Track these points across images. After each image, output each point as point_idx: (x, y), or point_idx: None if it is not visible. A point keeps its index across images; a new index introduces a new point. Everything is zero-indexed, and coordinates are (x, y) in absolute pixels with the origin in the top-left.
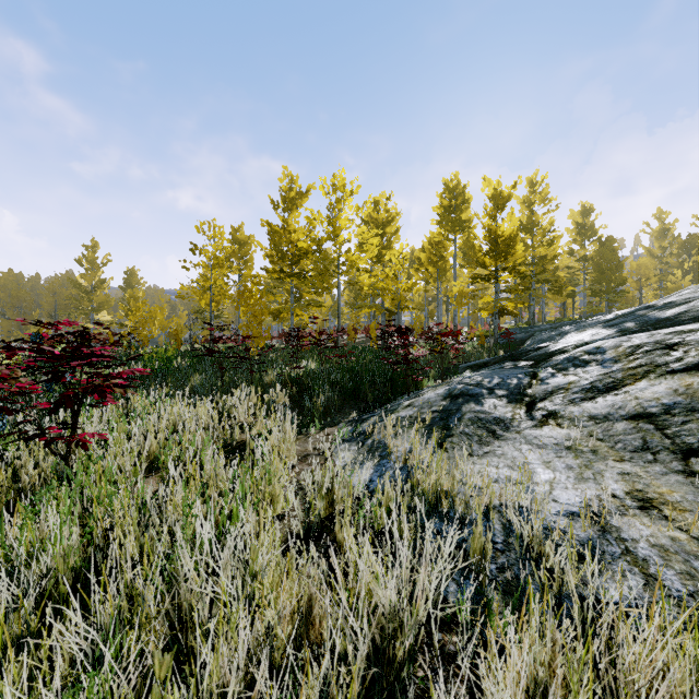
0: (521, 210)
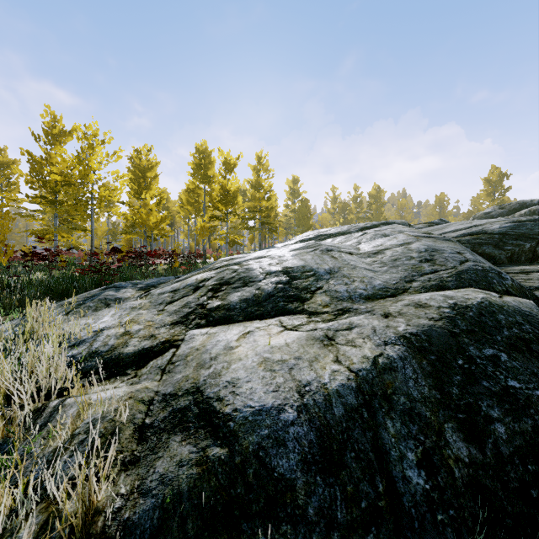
0: (253, 174)
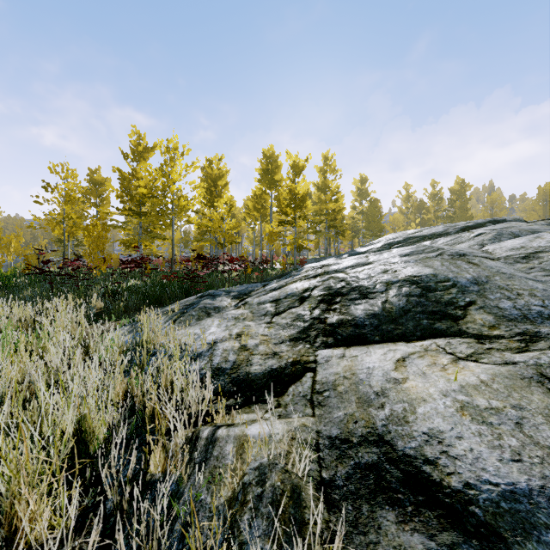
0: (319, 176)
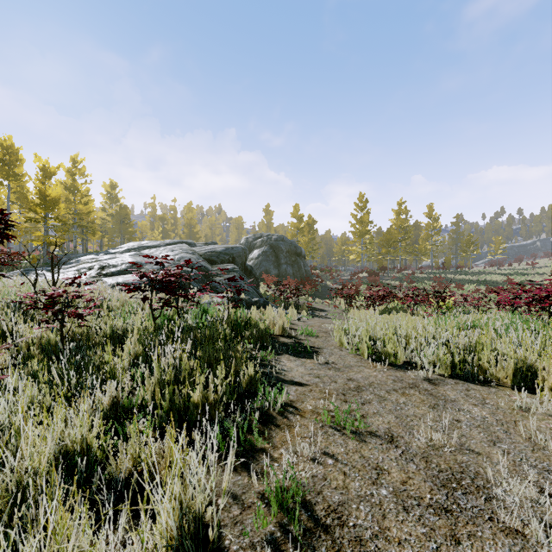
0: (67, 175)
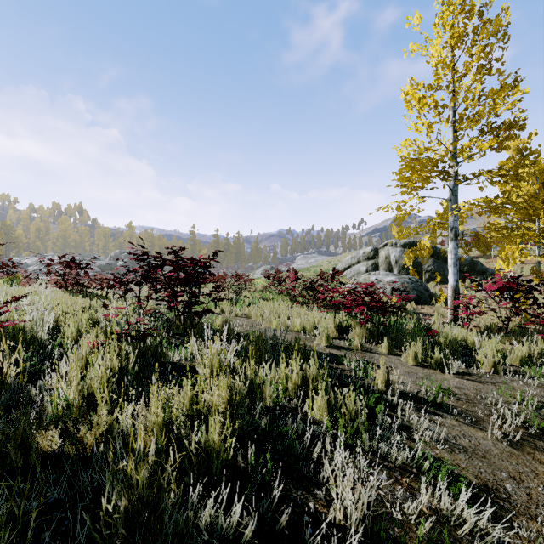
0: None
